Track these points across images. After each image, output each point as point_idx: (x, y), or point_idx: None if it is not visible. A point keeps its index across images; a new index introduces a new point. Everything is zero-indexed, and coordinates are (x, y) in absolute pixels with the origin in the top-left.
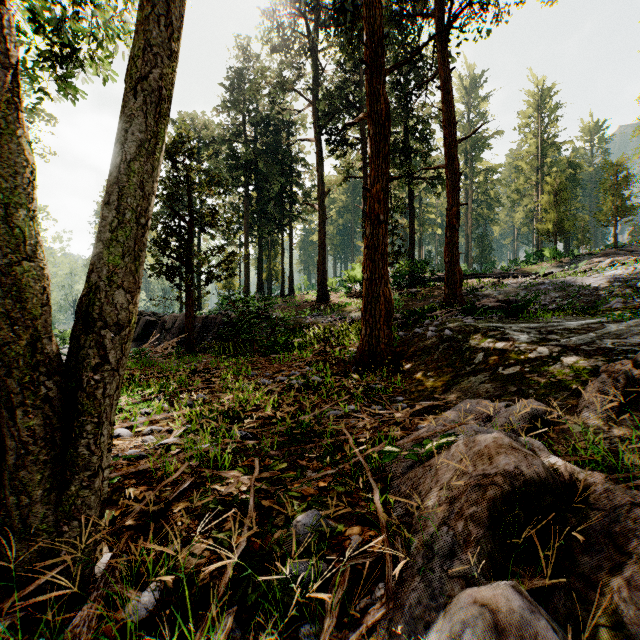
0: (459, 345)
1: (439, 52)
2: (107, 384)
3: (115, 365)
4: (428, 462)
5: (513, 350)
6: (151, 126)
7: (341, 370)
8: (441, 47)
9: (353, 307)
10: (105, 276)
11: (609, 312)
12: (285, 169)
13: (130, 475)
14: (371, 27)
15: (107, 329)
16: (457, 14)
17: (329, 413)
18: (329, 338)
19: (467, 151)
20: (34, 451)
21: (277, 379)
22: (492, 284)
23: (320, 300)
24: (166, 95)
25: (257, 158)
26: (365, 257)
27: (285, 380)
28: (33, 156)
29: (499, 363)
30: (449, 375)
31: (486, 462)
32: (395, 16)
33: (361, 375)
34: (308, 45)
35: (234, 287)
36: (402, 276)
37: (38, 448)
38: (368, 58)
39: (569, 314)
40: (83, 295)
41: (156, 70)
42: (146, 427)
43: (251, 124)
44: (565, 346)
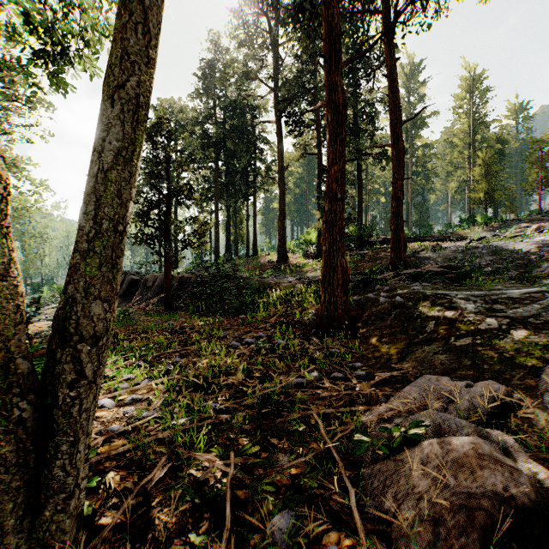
0: (410, 312)
1: (385, 44)
2: (83, 399)
3: (92, 377)
4: (400, 456)
5: (462, 320)
6: (128, 133)
7: (302, 332)
8: (387, 40)
9: (309, 267)
10: (82, 288)
11: (545, 279)
12: (250, 147)
13: (111, 455)
14: (330, 25)
15: (83, 343)
16: (401, 11)
17: (294, 381)
18: (290, 300)
19: (407, 129)
20: (6, 480)
21: (245, 341)
22: (432, 247)
23: (280, 261)
24: (143, 102)
25: (226, 137)
26: (324, 231)
27: (252, 342)
28: (7, 170)
29: (450, 333)
30: (403, 343)
31: (469, 476)
32: (346, 13)
33: (321, 338)
34: (270, 39)
35: (206, 248)
36: (351, 239)
37: (10, 476)
38: (326, 52)
39: (508, 281)
40: (59, 308)
41: (133, 78)
42: (128, 395)
43: (220, 108)
44: (512, 318)
